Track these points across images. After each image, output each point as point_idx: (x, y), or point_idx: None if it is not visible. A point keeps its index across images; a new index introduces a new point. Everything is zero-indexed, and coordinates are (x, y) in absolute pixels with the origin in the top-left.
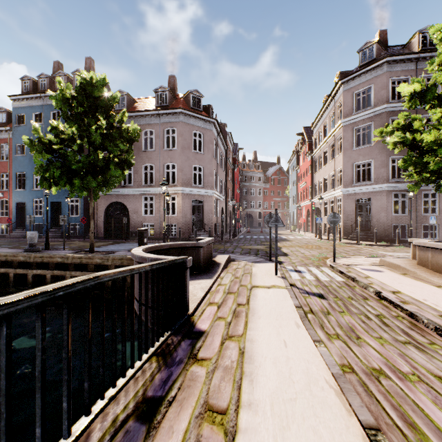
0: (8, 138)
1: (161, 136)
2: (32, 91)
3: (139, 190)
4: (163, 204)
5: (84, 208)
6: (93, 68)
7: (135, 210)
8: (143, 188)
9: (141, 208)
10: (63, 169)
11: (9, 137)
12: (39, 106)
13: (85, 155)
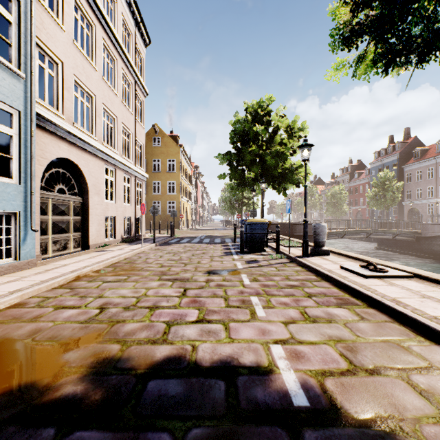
0: (368, 182)
1: (437, 170)
2: (377, 158)
3: (423, 201)
4: (438, 208)
5: (399, 211)
6: (408, 132)
7: (422, 211)
8: (426, 199)
9: (426, 210)
10: (374, 203)
11: (368, 181)
12: (379, 165)
13: (379, 198)
